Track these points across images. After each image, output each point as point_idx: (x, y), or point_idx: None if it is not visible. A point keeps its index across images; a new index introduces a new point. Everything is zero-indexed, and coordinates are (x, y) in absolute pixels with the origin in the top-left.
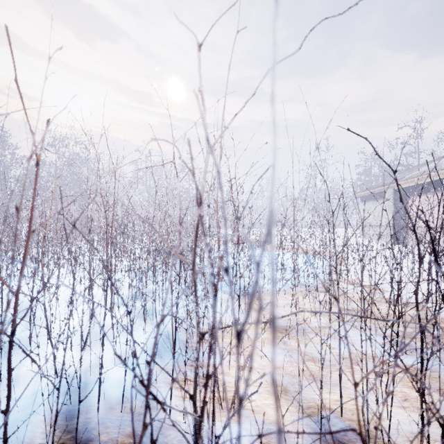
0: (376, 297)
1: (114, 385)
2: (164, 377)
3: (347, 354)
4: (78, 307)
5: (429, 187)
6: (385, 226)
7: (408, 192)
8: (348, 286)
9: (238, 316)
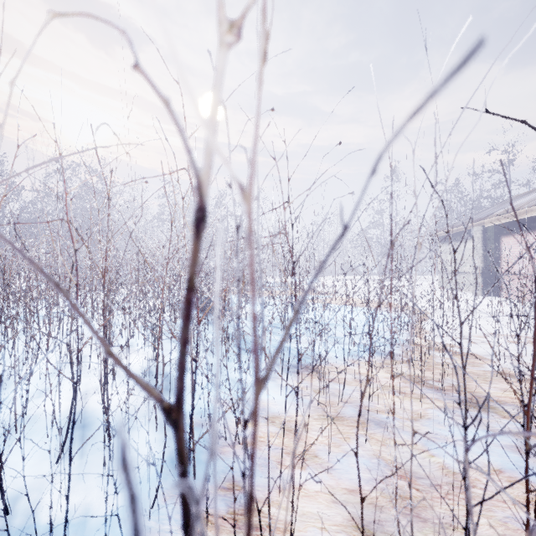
0: (477, 370)
1: (95, 529)
2: (177, 512)
3: (457, 466)
4: (67, 388)
5: (529, 224)
6: (471, 273)
7: (501, 231)
8: (436, 354)
9: (296, 426)
